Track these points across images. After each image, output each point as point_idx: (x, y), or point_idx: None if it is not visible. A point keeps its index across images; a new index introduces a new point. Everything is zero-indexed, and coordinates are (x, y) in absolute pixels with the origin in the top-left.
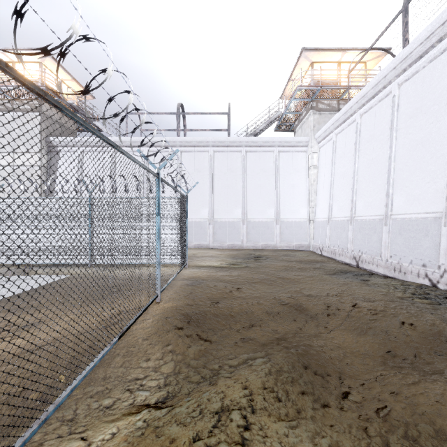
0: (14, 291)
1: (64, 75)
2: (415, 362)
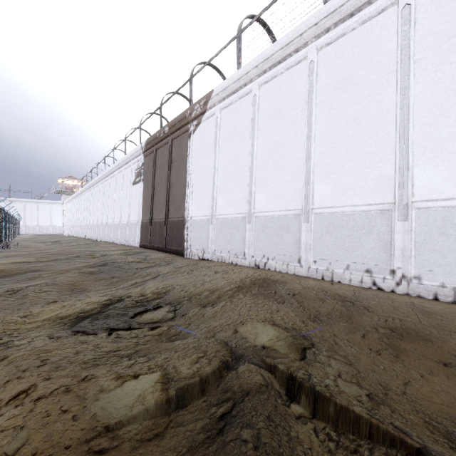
0: None
1: None
2: None
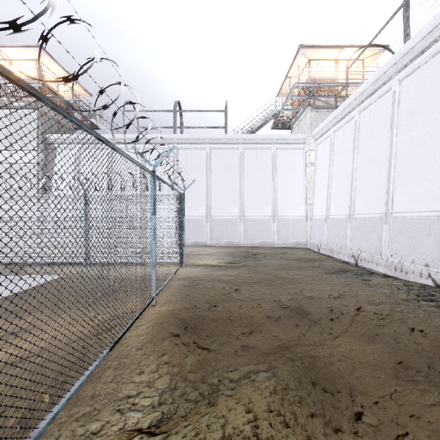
0: (5, 293)
1: (61, 72)
2: (430, 375)
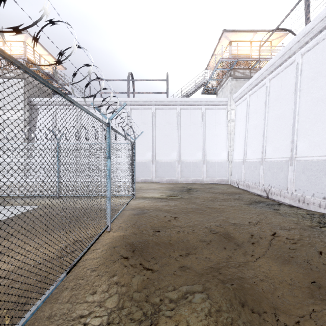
0: None
1: (42, 51)
2: None
